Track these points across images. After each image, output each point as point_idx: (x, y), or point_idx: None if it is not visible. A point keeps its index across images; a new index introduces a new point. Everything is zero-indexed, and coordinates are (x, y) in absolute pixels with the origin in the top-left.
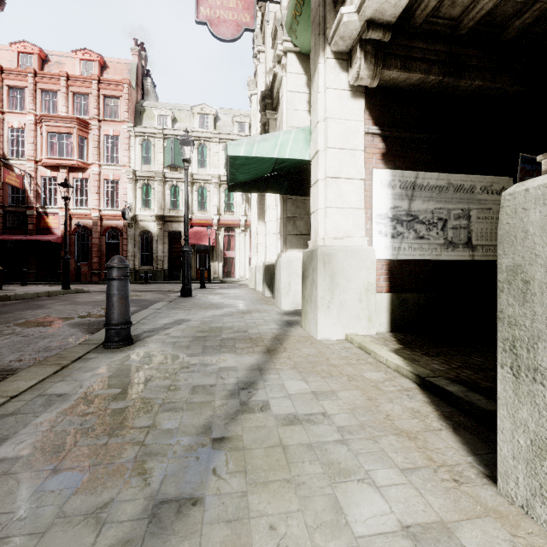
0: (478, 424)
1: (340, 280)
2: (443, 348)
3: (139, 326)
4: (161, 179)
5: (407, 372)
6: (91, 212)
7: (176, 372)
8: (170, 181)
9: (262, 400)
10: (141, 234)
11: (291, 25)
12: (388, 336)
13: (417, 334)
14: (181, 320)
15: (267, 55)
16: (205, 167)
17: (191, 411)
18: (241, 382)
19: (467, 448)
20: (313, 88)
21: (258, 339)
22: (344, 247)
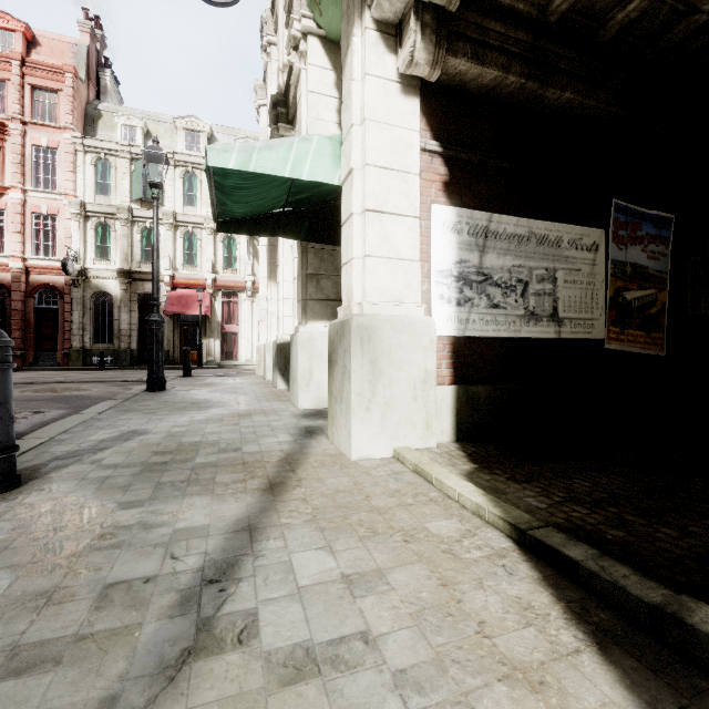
0: (632, 626)
1: (386, 367)
2: (532, 466)
3: (51, 446)
4: (127, 217)
5: (495, 518)
6: (8, 261)
7: (82, 549)
8: (141, 222)
9: (245, 610)
10: (94, 297)
11: None
12: (454, 449)
13: (492, 444)
14: (132, 433)
15: (280, 45)
16: (195, 205)
17: (75, 667)
18: (210, 565)
19: (639, 699)
20: (344, 75)
21: (257, 464)
22: (392, 317)
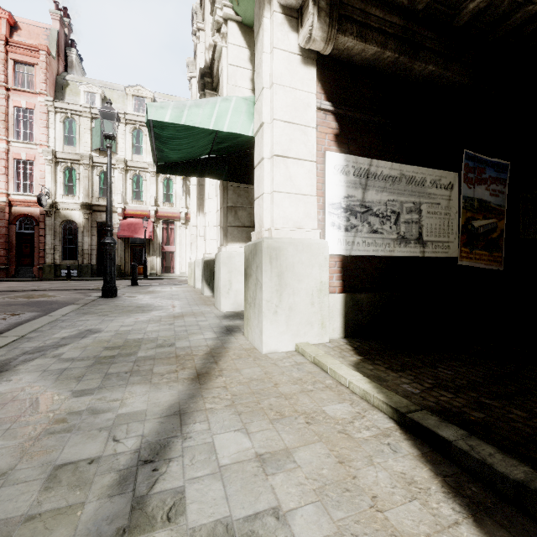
0: (499, 498)
1: (289, 280)
2: (405, 357)
3: (21, 343)
4: (89, 163)
5: (379, 402)
6: None
7: (38, 433)
8: (99, 166)
9: (174, 489)
10: (63, 224)
11: None
12: (343, 343)
13: (373, 339)
14: (88, 332)
15: (206, 30)
16: (141, 153)
17: None
18: (145, 446)
19: None
20: (257, 49)
21: (187, 357)
22: (294, 240)
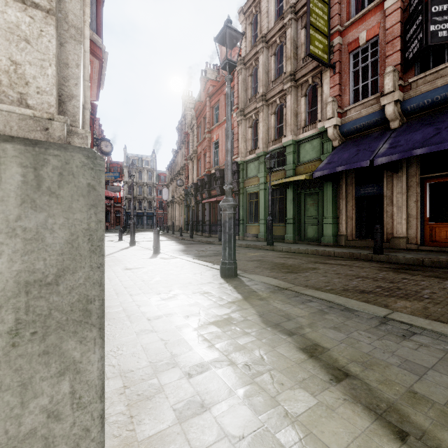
0: None
1: None
2: None
3: None
4: None
5: None
6: None
7: None
8: None
9: None
10: None
11: None
12: None
13: None
14: None
15: None
16: None
17: None
18: None
19: None
20: None
21: None
22: None
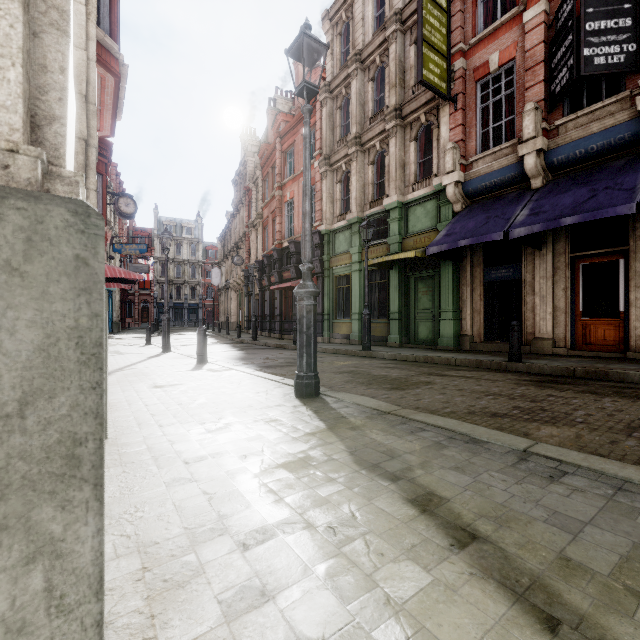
0: None
1: None
2: None
3: None
4: None
5: None
6: None
7: None
8: None
9: None
10: None
11: None
12: None
13: None
14: None
15: None
16: None
17: None
18: None
19: None
20: None
21: None
22: None
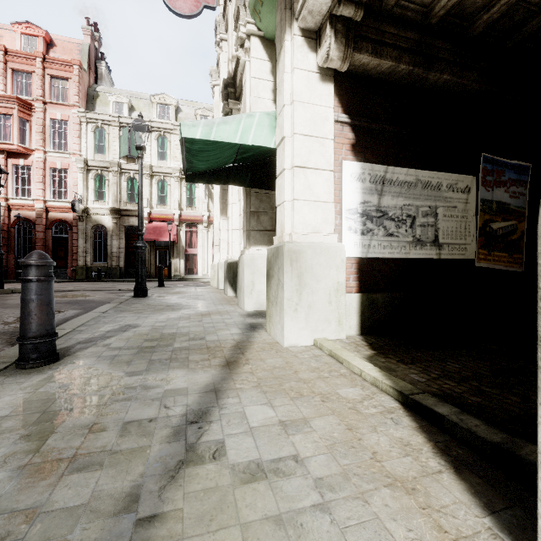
0: (480, 458)
1: (308, 280)
2: (416, 352)
3: (74, 334)
4: (117, 170)
5: (387, 387)
6: (34, 203)
7: (106, 401)
8: (127, 173)
9: (216, 440)
10: (94, 228)
11: (255, 5)
12: (359, 340)
13: (388, 337)
14: (128, 326)
15: (229, 42)
16: (165, 159)
17: (113, 468)
18: (190, 412)
19: (479, 501)
20: (278, 68)
21: (217, 348)
22: (313, 244)
